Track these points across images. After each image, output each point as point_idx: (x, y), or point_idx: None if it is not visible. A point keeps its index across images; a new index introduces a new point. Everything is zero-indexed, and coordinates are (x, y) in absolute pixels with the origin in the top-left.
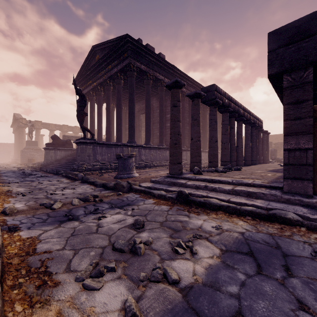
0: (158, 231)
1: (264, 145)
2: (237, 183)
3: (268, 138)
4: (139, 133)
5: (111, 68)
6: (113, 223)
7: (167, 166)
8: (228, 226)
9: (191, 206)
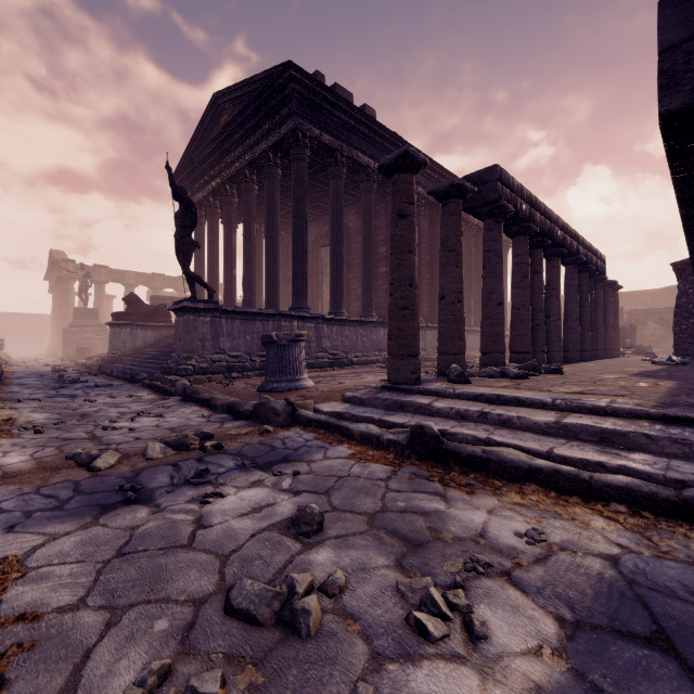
0: (361, 545)
1: (609, 315)
2: (569, 405)
3: (617, 300)
4: (317, 291)
5: (254, 141)
6: (239, 515)
7: (380, 364)
8: (564, 533)
9: (448, 466)
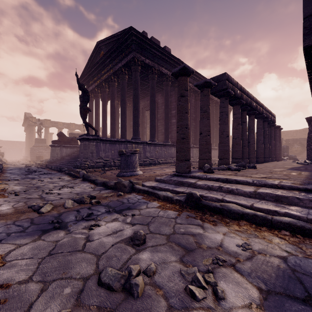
0: (163, 250)
1: (277, 141)
2: (260, 183)
3: (280, 134)
4: (144, 130)
5: (115, 63)
6: (106, 235)
7: (172, 163)
8: (260, 245)
9: (204, 212)
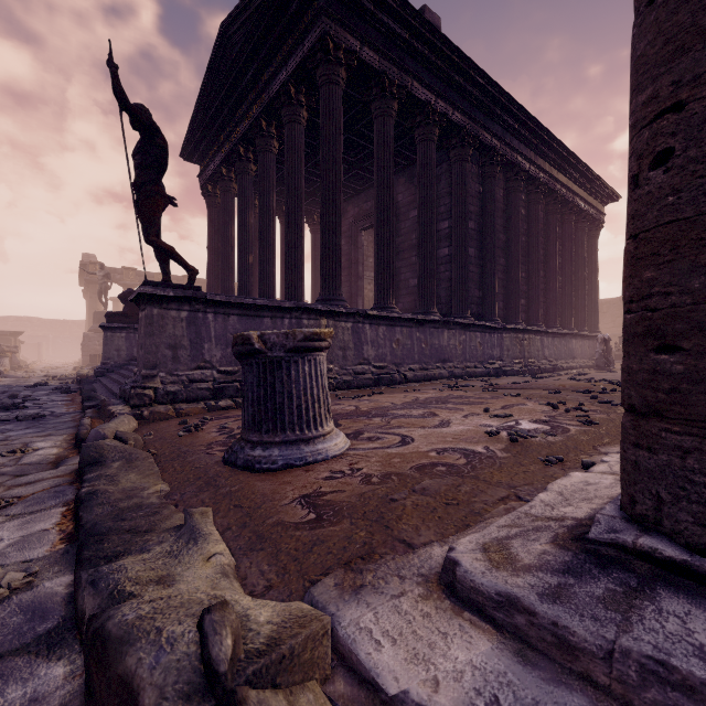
0: None
1: None
2: None
3: None
4: (357, 285)
5: (269, 74)
6: None
7: (445, 380)
8: None
9: None
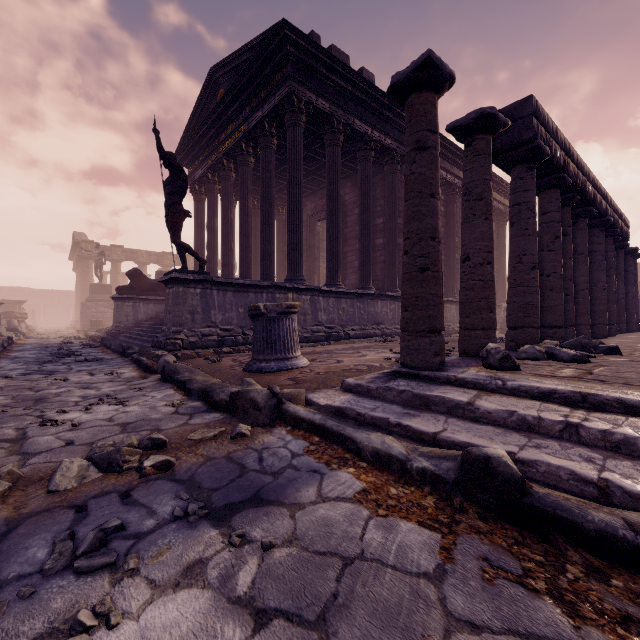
0: None
1: (629, 285)
2: None
3: (635, 269)
4: (314, 264)
5: (249, 112)
6: None
7: (378, 338)
8: None
9: (551, 546)
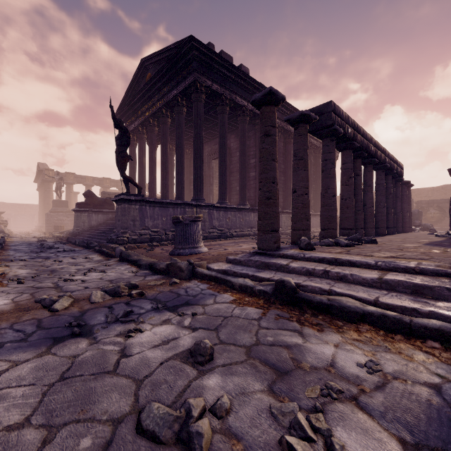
0: (242, 372)
1: (405, 203)
2: (387, 266)
3: (410, 194)
4: (210, 188)
5: (168, 90)
6: (152, 347)
7: (251, 236)
8: (394, 364)
9: (303, 310)
